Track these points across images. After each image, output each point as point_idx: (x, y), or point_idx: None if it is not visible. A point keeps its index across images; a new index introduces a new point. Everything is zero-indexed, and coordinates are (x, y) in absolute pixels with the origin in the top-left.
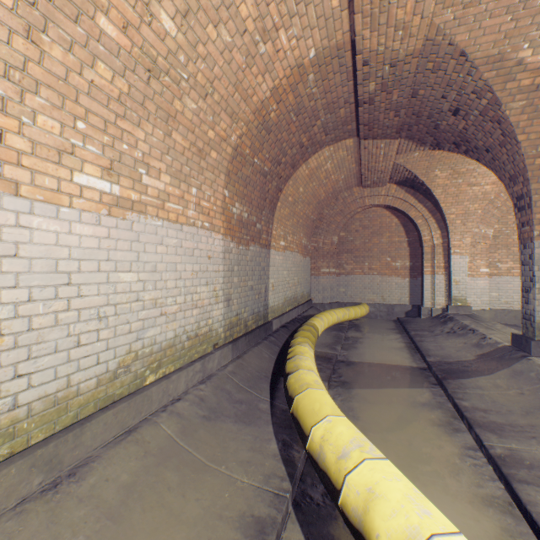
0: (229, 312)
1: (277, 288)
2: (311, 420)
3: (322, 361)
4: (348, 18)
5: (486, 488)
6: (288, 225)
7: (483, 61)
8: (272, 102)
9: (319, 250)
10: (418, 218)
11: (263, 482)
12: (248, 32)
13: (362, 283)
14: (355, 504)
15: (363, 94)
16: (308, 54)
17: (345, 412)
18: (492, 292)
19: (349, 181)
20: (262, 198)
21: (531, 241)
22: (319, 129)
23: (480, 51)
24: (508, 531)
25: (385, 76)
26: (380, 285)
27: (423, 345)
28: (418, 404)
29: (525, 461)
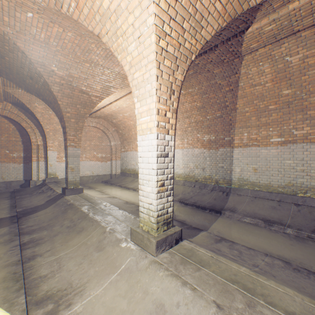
0: None
1: None
2: None
3: None
4: None
5: (11, 259)
6: None
7: (36, 62)
8: None
9: None
10: (29, 127)
11: None
12: None
13: None
14: None
15: None
16: None
17: None
18: None
19: None
20: None
21: (67, 147)
22: None
23: (33, 56)
24: (10, 271)
25: None
26: (0, 169)
27: (21, 202)
28: None
29: (35, 239)
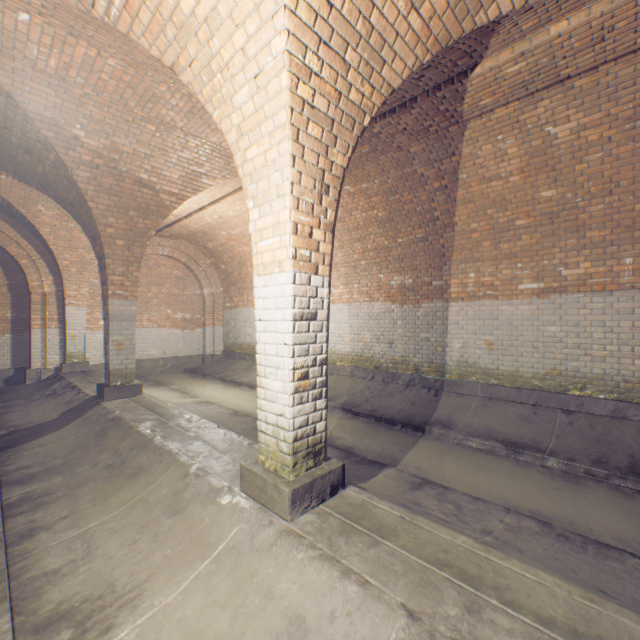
0: None
1: None
2: None
3: None
4: None
5: None
6: None
7: (39, 117)
8: None
9: None
10: (24, 257)
11: None
12: None
13: None
14: None
15: None
16: None
17: None
18: None
19: None
20: None
21: (109, 299)
22: None
23: (33, 106)
24: None
25: None
26: None
27: (6, 417)
28: None
29: (36, 495)
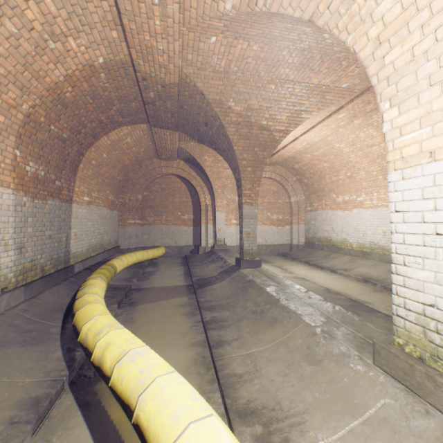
0: (23, 259)
1: (80, 236)
2: (84, 322)
3: (118, 291)
4: (127, 47)
5: (197, 338)
6: (94, 184)
7: (213, 101)
8: (67, 85)
9: (126, 205)
10: (198, 186)
11: (44, 376)
12: (36, 30)
13: (161, 231)
14: (99, 354)
15: (147, 97)
16: (98, 60)
17: (127, 320)
18: (238, 235)
19: (149, 154)
20: (62, 160)
21: (242, 205)
22: (116, 112)
23: (211, 95)
24: (199, 353)
25: (160, 91)
26: (174, 232)
27: (194, 271)
28: (178, 306)
29: (217, 319)
